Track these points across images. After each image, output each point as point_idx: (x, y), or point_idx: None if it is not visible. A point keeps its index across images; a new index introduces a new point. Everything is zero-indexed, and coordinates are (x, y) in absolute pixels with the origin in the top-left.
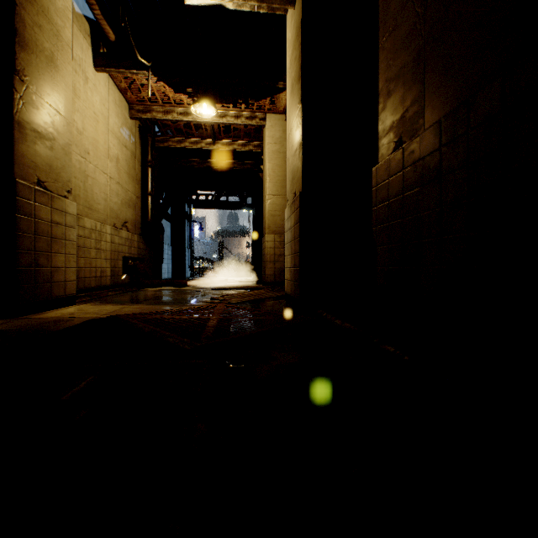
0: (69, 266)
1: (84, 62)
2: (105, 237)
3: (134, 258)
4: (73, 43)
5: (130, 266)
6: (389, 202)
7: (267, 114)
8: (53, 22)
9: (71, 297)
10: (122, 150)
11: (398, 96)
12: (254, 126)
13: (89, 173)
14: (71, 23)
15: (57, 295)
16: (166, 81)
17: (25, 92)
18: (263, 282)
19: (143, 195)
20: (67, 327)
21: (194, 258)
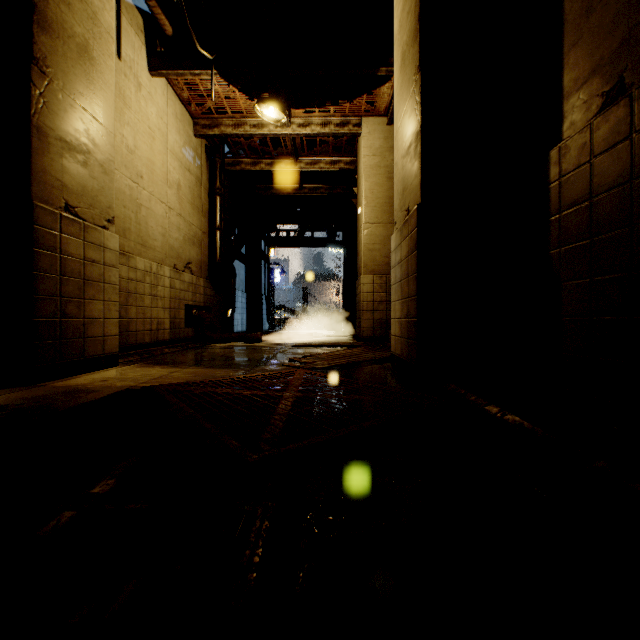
0: (109, 317)
1: (136, 64)
2: (163, 281)
3: (200, 307)
4: (122, 39)
5: (194, 317)
6: (593, 200)
7: (363, 118)
8: (87, 0)
9: (113, 356)
10: (184, 174)
11: (613, 6)
12: (346, 135)
13: (142, 202)
14: (112, 4)
15: (92, 354)
16: (236, 84)
17: (47, 87)
18: (358, 338)
19: (211, 230)
20: (83, 403)
21: (274, 307)
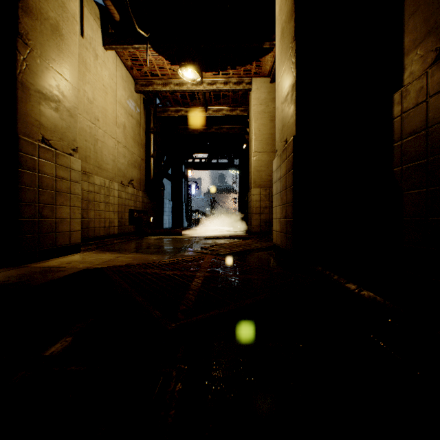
0: (74, 218)
1: (94, 41)
2: (113, 192)
3: (139, 211)
4: (84, 23)
5: (135, 218)
6: (429, 129)
7: (253, 78)
8: None
9: (76, 245)
10: (128, 118)
11: None
12: (241, 90)
13: (99, 137)
14: None
15: (62, 244)
16: (164, 55)
17: (29, 55)
18: (249, 232)
19: (147, 157)
20: (51, 280)
21: (191, 211)
